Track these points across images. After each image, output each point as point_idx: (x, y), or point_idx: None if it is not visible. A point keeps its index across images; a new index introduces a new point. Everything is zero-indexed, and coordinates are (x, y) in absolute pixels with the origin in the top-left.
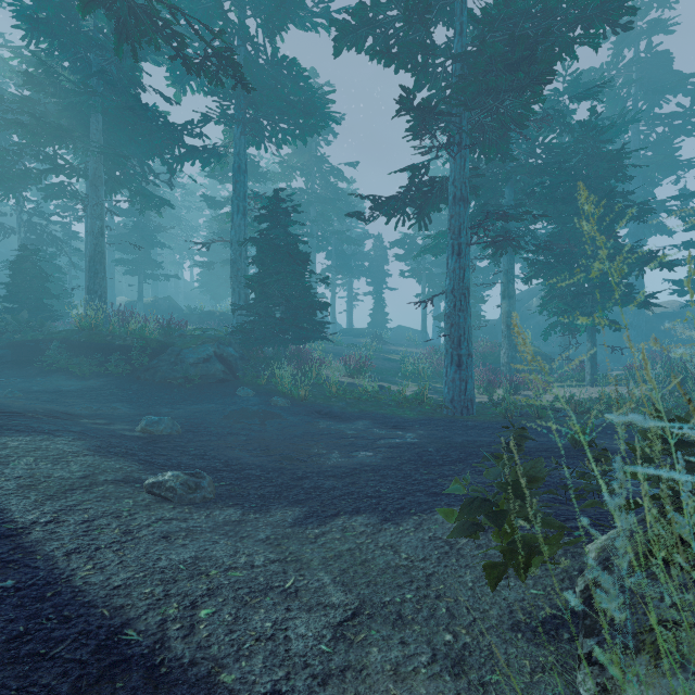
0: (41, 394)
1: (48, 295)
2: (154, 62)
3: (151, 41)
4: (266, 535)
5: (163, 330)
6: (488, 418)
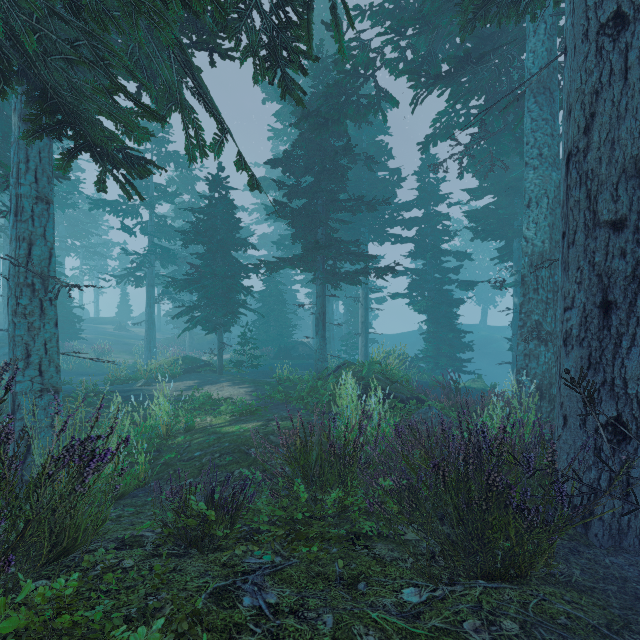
0: None
1: None
2: None
3: (2, 231)
4: None
5: None
6: None
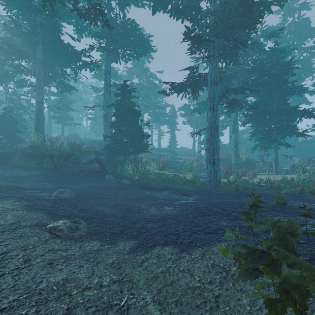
0: (8, 178)
1: (17, 131)
2: (68, 23)
3: (61, 1)
4: (113, 260)
5: (71, 148)
6: (228, 190)
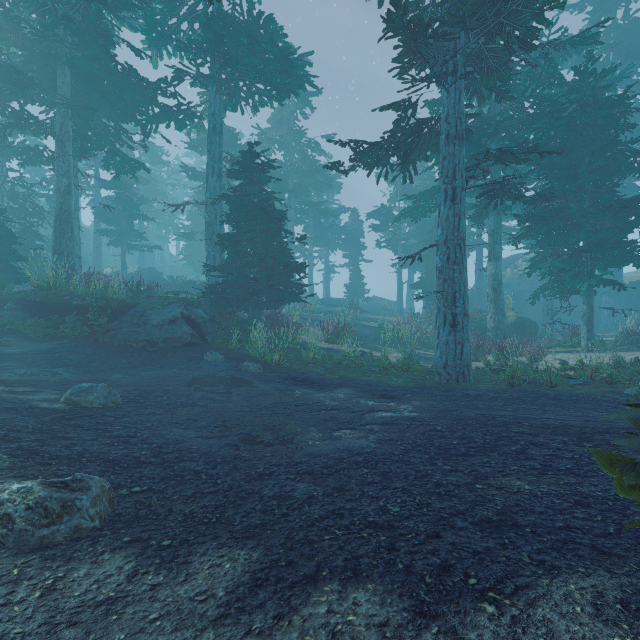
0: None
1: (15, 257)
2: (131, 27)
3: None
4: None
5: (131, 292)
6: (489, 386)
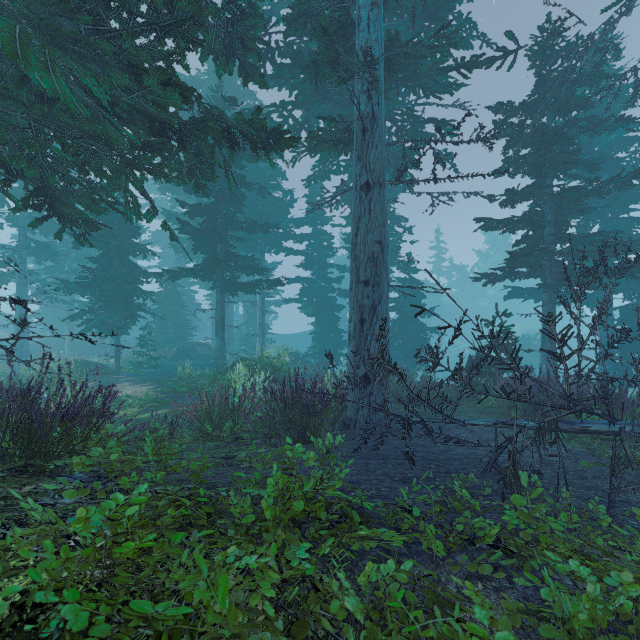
0: None
1: None
2: None
3: None
4: None
5: None
6: None
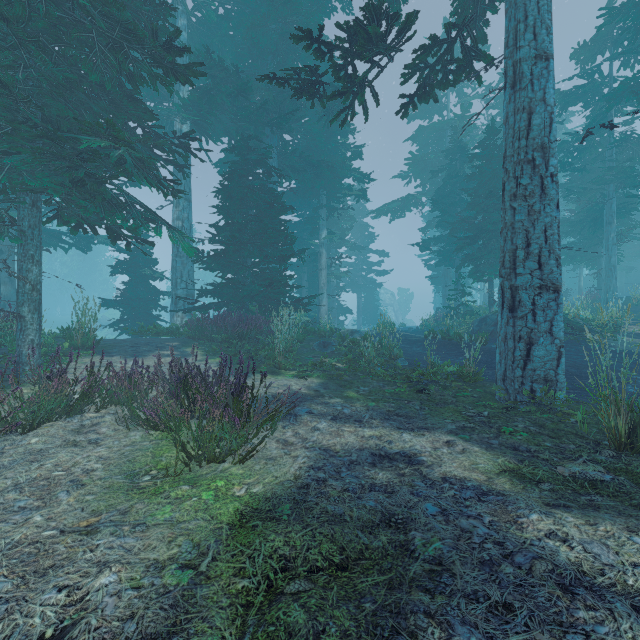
0: None
1: None
2: None
3: None
4: None
5: None
6: None
